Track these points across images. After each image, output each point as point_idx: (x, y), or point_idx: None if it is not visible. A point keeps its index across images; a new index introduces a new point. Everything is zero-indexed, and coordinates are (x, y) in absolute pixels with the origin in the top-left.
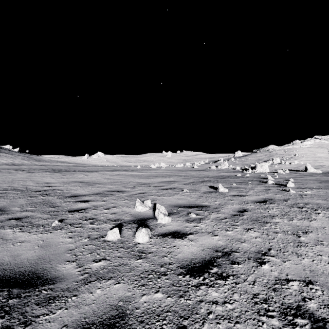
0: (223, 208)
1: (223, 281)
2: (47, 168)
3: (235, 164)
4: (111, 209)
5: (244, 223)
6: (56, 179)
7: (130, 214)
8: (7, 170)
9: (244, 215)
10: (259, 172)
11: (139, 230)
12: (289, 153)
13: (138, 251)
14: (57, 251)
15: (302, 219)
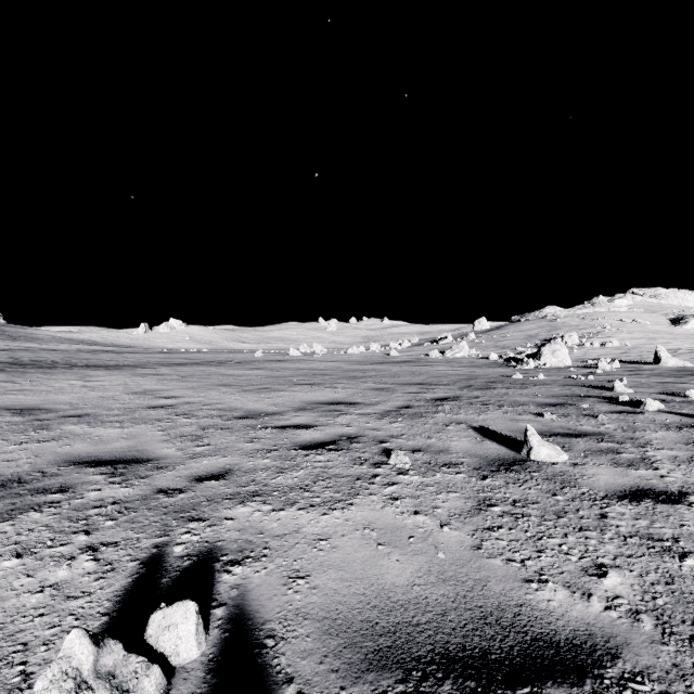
0: None
1: None
2: (1, 359)
3: (481, 346)
4: None
5: None
6: None
7: None
8: None
9: None
10: (553, 368)
11: None
12: (591, 323)
13: None
14: None
15: None
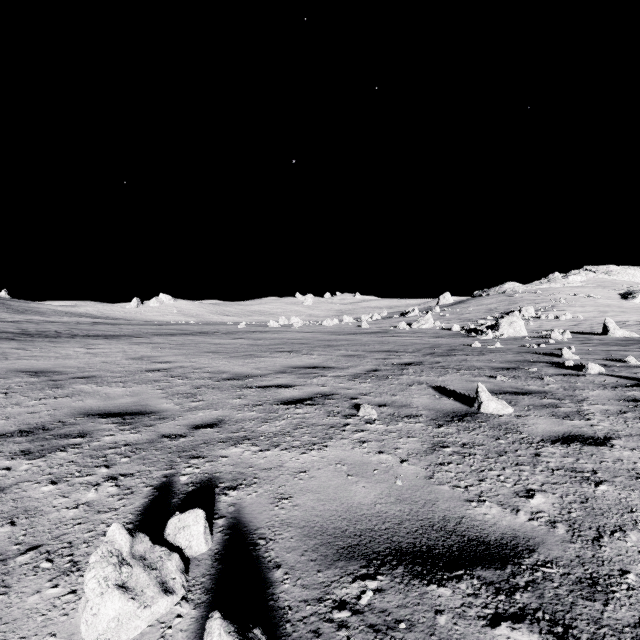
0: (637, 583)
1: None
2: (10, 330)
3: (445, 319)
4: None
5: None
6: None
7: None
8: None
9: None
10: (510, 338)
11: None
12: (547, 297)
13: None
14: None
15: None
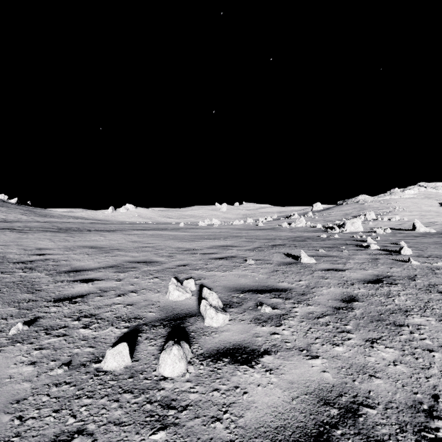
0: (315, 294)
1: None
2: (51, 227)
3: (314, 220)
4: (127, 296)
5: (361, 327)
6: (56, 243)
7: (159, 305)
8: None
9: (356, 309)
10: (350, 232)
11: (166, 348)
12: (387, 206)
13: (161, 403)
14: None
15: None
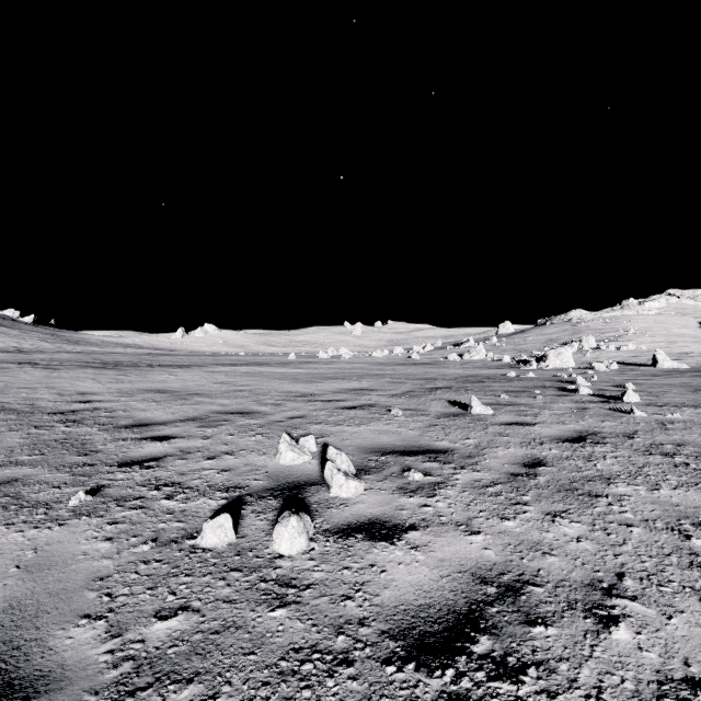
0: (486, 456)
1: (513, 685)
2: (91, 360)
3: (500, 350)
4: (221, 459)
5: (544, 498)
6: (105, 385)
7: (266, 471)
8: (1, 365)
9: (540, 475)
10: (554, 369)
11: (282, 519)
12: (615, 327)
13: (278, 581)
14: (64, 583)
15: (682, 487)
